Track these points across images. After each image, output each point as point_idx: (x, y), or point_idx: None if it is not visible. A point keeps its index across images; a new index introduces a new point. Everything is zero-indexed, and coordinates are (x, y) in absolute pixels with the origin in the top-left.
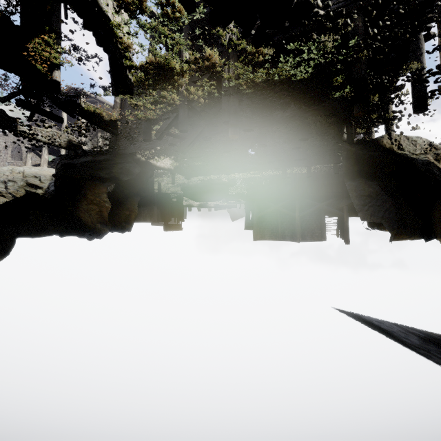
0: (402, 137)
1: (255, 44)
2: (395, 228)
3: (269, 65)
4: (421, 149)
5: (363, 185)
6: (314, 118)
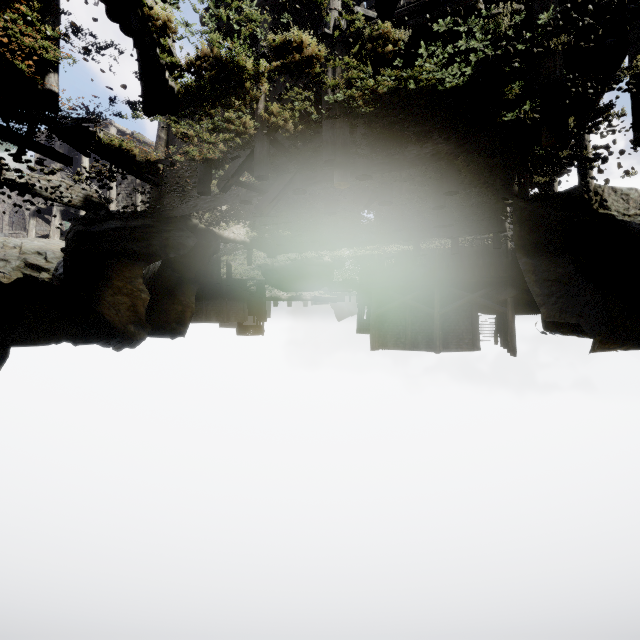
0: (605, 189)
1: (381, 11)
2: (601, 332)
3: (400, 62)
4: (636, 208)
5: (547, 264)
6: (469, 158)
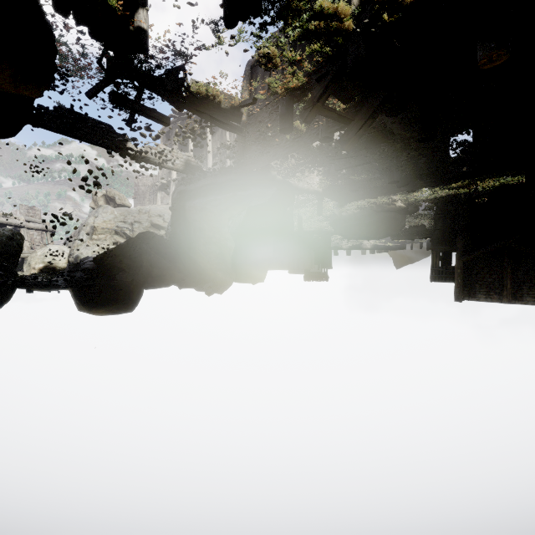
0: None
1: None
2: None
3: None
4: None
5: None
6: None
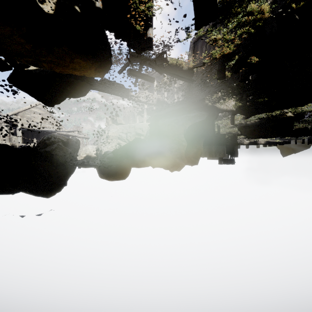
0: None
1: None
2: None
3: None
4: None
5: None
6: None
